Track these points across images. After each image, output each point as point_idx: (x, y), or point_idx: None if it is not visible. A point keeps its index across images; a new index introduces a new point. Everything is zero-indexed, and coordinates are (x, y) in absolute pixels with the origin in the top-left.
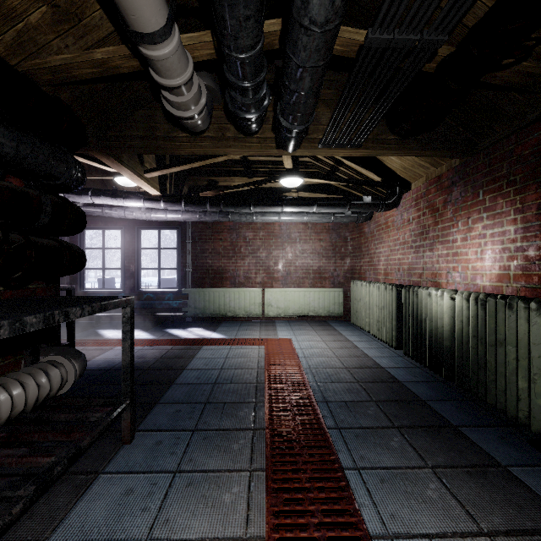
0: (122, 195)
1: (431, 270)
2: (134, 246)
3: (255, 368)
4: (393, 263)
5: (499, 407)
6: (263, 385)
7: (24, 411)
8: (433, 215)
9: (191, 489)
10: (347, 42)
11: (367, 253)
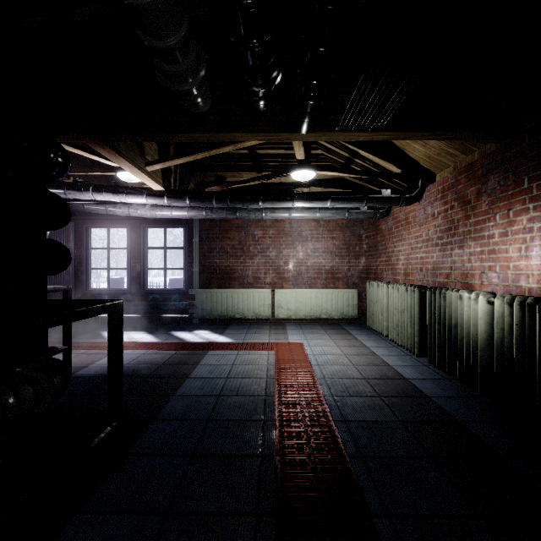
0: (124, 191)
1: (461, 269)
2: (140, 245)
3: (264, 377)
4: (414, 262)
5: None
6: (272, 399)
7: None
8: (463, 209)
9: (183, 540)
10: None
11: (384, 251)
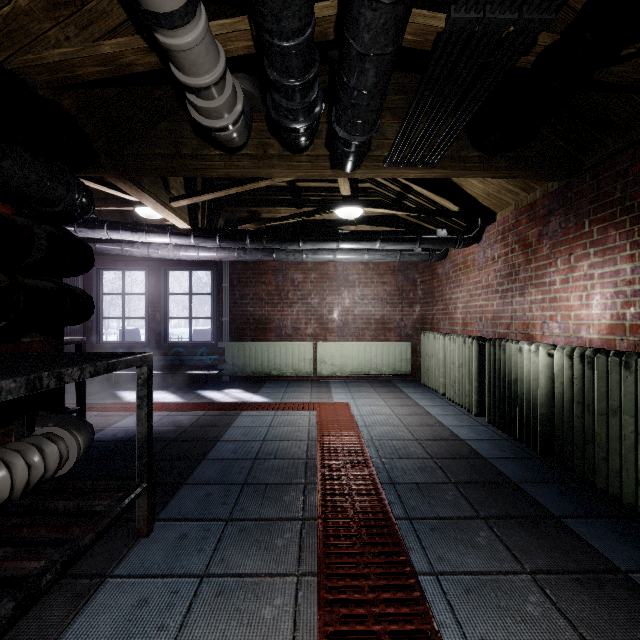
0: (144, 229)
1: (522, 319)
2: (161, 291)
3: (305, 439)
4: (473, 311)
5: (612, 493)
6: (314, 462)
7: (11, 498)
8: (524, 252)
9: (222, 600)
10: (421, 30)
11: (441, 298)
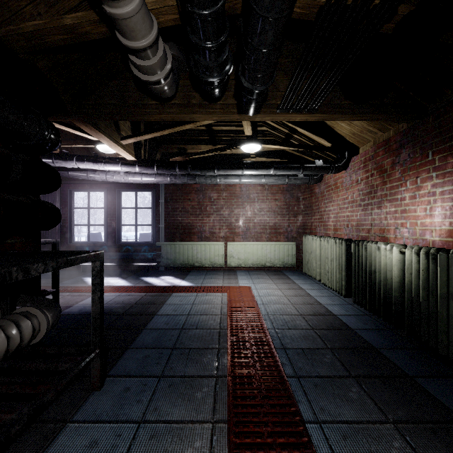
0: (102, 160)
1: (379, 226)
2: (115, 205)
3: (219, 314)
4: (342, 219)
5: (451, 358)
6: (225, 331)
7: None
8: (381, 176)
9: (154, 443)
10: (307, 4)
11: (317, 211)
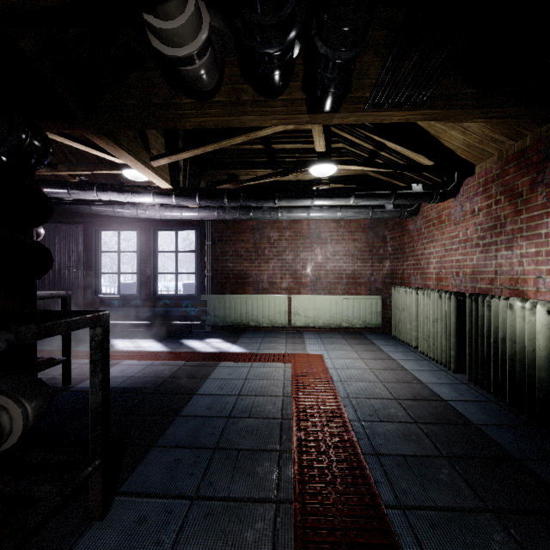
0: (129, 190)
1: (509, 274)
2: (151, 248)
3: (280, 395)
4: (449, 265)
5: None
6: (290, 423)
7: None
8: (512, 203)
9: None
10: None
11: (412, 254)
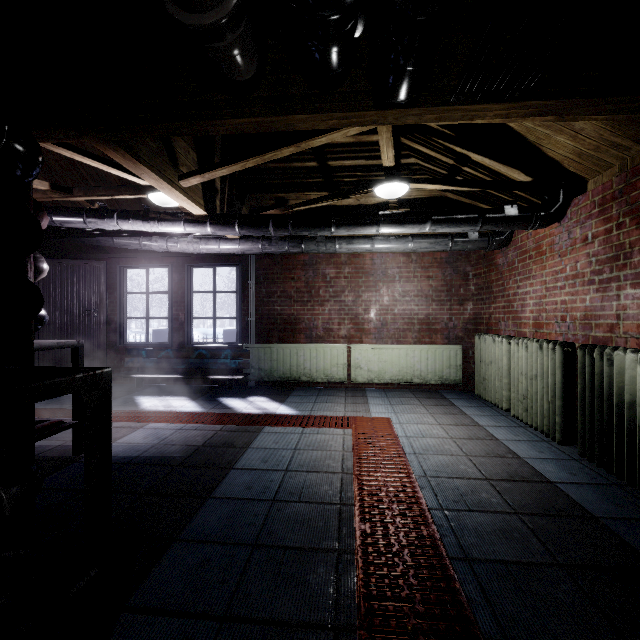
0: (156, 217)
1: (637, 318)
2: (184, 289)
3: (338, 471)
4: (552, 308)
5: None
6: (351, 510)
7: None
8: None
9: None
10: None
11: (501, 294)
